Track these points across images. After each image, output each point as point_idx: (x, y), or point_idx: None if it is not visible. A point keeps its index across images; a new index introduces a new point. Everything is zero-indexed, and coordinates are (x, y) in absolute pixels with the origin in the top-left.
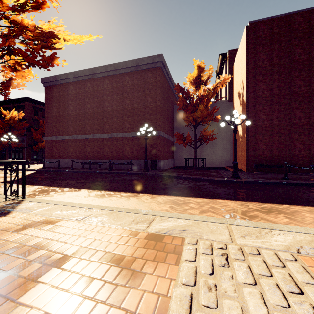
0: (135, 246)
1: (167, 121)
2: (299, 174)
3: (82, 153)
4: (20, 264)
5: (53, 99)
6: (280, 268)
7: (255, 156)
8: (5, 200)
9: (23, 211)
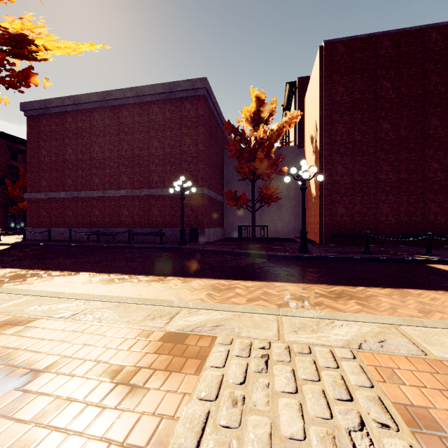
0: (143, 351)
1: (214, 173)
2: (385, 246)
3: (86, 218)
4: None
5: (41, 136)
6: (333, 370)
7: (331, 223)
8: None
9: None
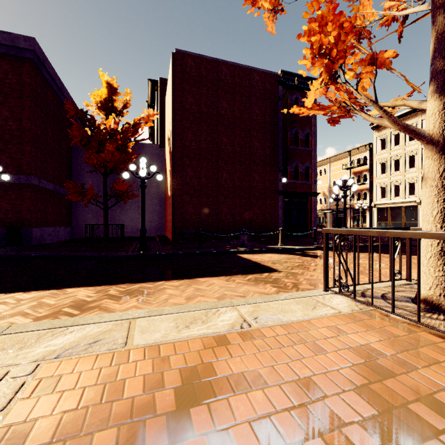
0: None
1: (53, 160)
2: (223, 241)
3: None
4: None
5: None
6: None
7: (182, 221)
8: None
9: None
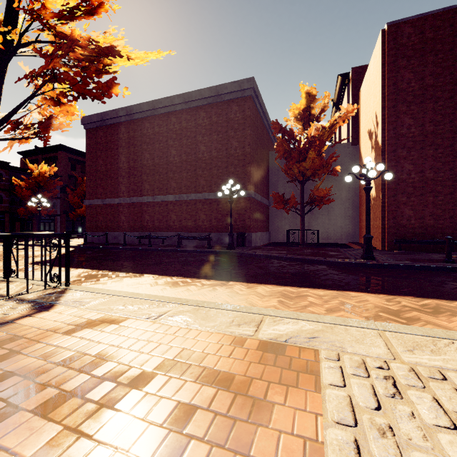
0: (244, 360)
1: (260, 175)
2: None
3: (137, 222)
4: (84, 382)
5: (98, 147)
6: None
7: (396, 226)
8: (44, 289)
9: (71, 305)
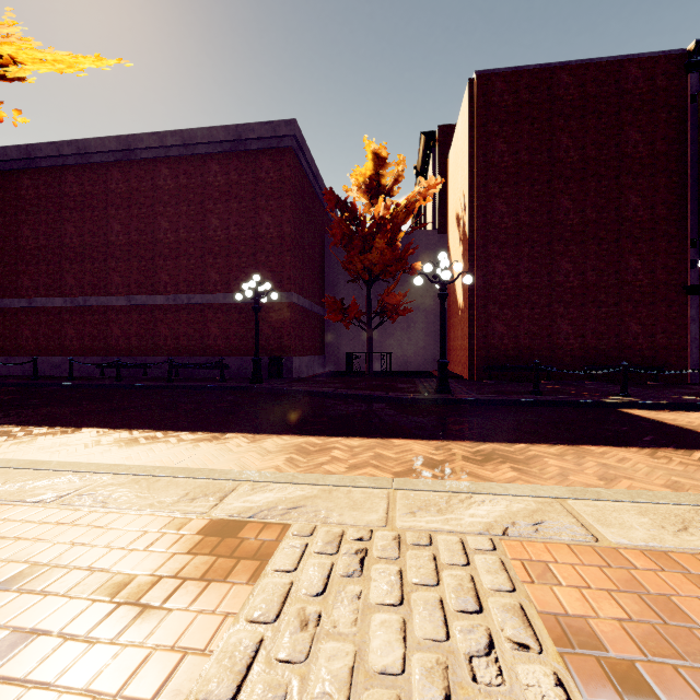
0: (170, 552)
1: (309, 270)
2: (564, 384)
3: (99, 340)
4: None
5: (21, 205)
6: (460, 568)
7: (486, 348)
8: None
9: None
